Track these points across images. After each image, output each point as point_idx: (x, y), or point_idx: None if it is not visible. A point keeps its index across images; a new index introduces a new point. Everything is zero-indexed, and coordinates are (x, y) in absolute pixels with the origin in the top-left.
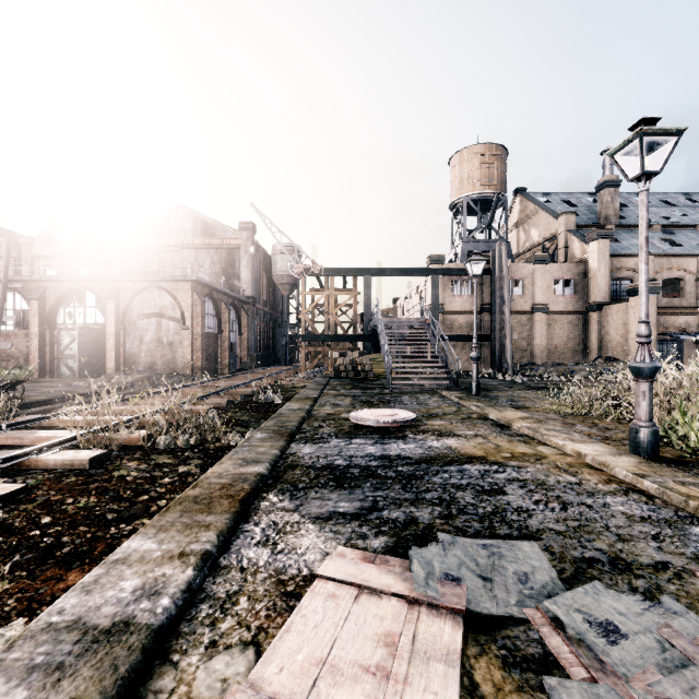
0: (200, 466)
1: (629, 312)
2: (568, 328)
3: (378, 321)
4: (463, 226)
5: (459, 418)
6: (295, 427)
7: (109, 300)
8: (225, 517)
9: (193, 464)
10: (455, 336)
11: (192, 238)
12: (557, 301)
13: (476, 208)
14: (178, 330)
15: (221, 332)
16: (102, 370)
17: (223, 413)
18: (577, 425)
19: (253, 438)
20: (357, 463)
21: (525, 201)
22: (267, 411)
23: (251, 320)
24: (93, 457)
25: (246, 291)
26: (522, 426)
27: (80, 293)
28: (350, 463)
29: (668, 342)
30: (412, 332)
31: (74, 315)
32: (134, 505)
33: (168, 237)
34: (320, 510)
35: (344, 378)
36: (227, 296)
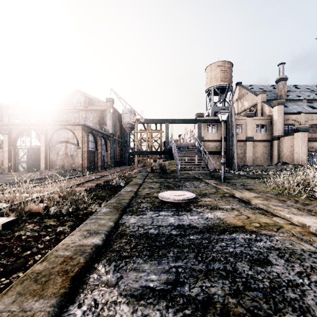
0: (71, 227)
1: (294, 140)
2: (263, 148)
3: (172, 144)
4: (212, 100)
5: (219, 197)
6: (126, 203)
7: (42, 134)
8: (51, 302)
9: (67, 225)
10: (209, 152)
11: (84, 106)
12: (258, 135)
13: (218, 91)
14: (75, 149)
15: (97, 150)
16: (38, 168)
17: (92, 191)
18: (287, 201)
19: (100, 212)
20: (163, 232)
21: (241, 88)
22: (115, 190)
23: (112, 144)
24: (5, 222)
25: (109, 130)
26: (258, 203)
27: (29, 131)
28: (158, 232)
29: (313, 155)
30: (188, 150)
31: (25, 141)
32: (18, 259)
33: (72, 105)
34: (135, 285)
35: (155, 172)
36: (100, 133)
